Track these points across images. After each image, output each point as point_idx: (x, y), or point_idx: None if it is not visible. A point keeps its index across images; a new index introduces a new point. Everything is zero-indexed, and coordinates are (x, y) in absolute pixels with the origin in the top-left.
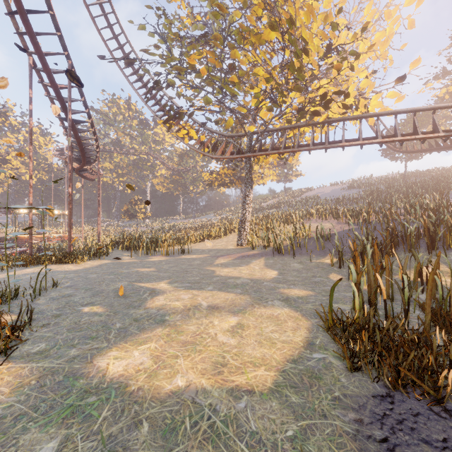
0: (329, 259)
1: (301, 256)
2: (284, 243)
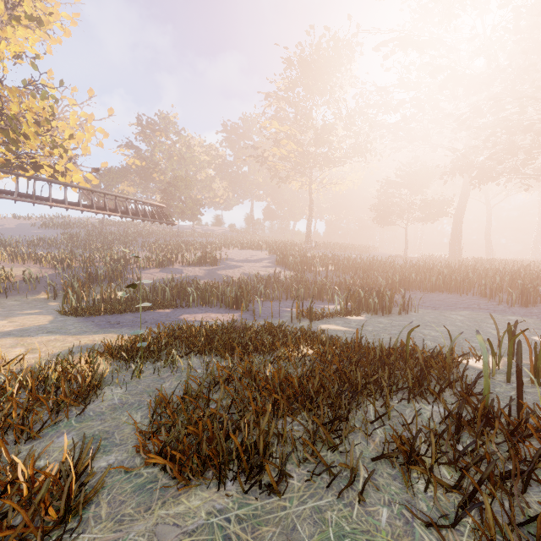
0: (44, 296)
1: (15, 297)
2: None
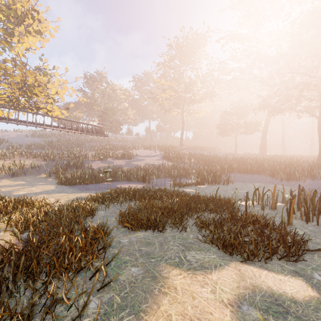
0: (44, 175)
1: (29, 176)
2: (11, 171)
